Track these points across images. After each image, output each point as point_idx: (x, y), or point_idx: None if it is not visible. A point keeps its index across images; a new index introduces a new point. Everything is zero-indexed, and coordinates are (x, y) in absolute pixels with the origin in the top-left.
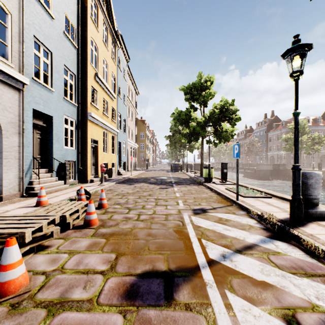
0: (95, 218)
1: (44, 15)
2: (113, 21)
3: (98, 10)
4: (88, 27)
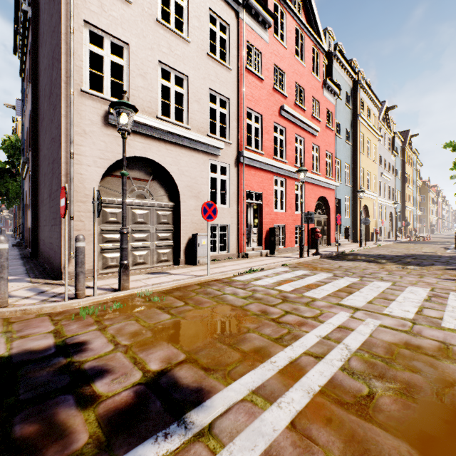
0: (431, 238)
1: (396, 180)
2: (411, 146)
3: (407, 153)
4: (405, 169)
